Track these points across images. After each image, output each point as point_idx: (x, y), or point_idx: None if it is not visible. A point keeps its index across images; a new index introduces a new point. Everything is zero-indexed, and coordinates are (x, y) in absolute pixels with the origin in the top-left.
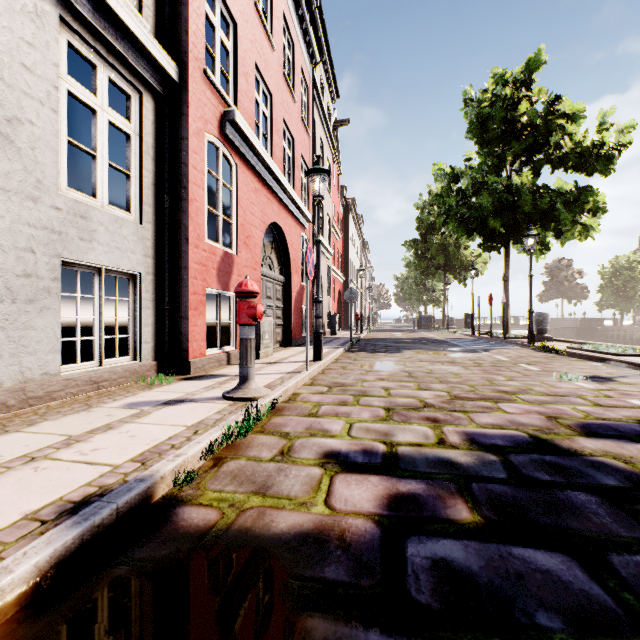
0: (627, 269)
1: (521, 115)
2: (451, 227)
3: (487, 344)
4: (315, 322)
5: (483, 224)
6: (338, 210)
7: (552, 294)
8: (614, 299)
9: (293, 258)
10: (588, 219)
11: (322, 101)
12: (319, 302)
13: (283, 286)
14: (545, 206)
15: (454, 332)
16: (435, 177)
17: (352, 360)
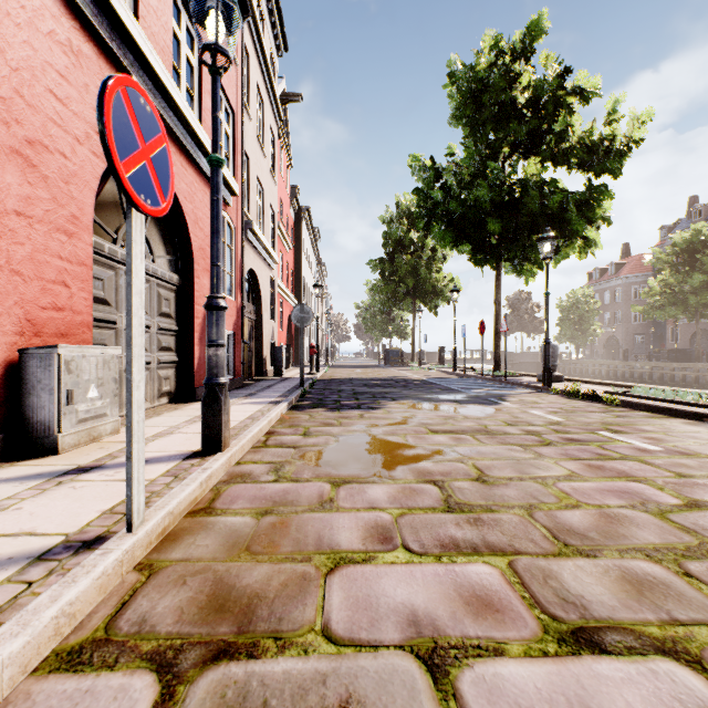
0: (583, 303)
1: (523, 90)
2: (437, 230)
3: (487, 386)
4: (207, 358)
5: (477, 228)
6: (288, 213)
7: (513, 327)
8: (572, 333)
9: (199, 245)
10: (590, 232)
11: (260, 31)
12: (217, 309)
13: (179, 293)
14: (556, 206)
15: (430, 368)
16: (413, 169)
17: (300, 435)
